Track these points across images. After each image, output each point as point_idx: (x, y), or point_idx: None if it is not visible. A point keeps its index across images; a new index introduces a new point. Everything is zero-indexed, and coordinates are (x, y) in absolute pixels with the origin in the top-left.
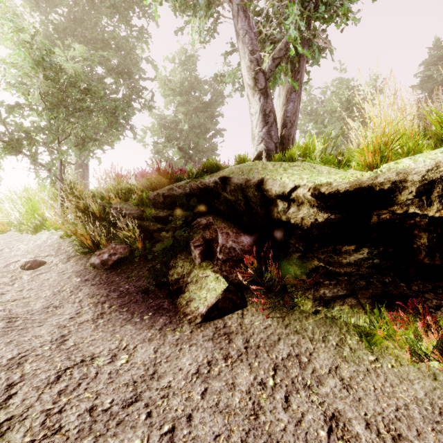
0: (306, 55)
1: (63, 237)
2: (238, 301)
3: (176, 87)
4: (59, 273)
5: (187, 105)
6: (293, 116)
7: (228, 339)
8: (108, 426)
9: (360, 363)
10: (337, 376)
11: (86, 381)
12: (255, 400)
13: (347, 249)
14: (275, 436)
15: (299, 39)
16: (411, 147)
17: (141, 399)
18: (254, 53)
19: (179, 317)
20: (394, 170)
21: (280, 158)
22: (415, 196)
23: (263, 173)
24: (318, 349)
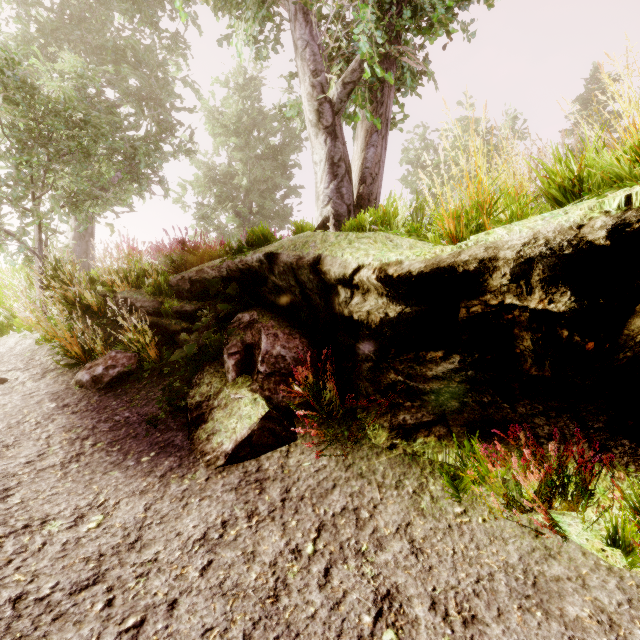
0: (388, 79)
1: (40, 342)
2: (283, 433)
3: (231, 123)
4: (24, 395)
5: (246, 150)
6: (376, 167)
7: (259, 488)
8: (38, 623)
9: (442, 517)
10: (406, 538)
11: (23, 557)
12: (280, 575)
13: (433, 356)
14: (296, 626)
15: (373, 55)
16: (515, 212)
17: (104, 580)
18: (317, 75)
19: (194, 458)
20: (482, 244)
21: (353, 226)
22: (511, 281)
23: (321, 247)
24: (387, 499)
